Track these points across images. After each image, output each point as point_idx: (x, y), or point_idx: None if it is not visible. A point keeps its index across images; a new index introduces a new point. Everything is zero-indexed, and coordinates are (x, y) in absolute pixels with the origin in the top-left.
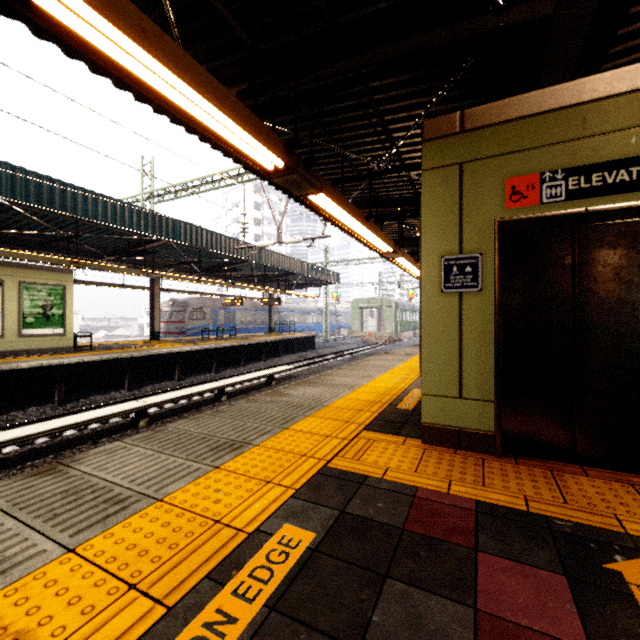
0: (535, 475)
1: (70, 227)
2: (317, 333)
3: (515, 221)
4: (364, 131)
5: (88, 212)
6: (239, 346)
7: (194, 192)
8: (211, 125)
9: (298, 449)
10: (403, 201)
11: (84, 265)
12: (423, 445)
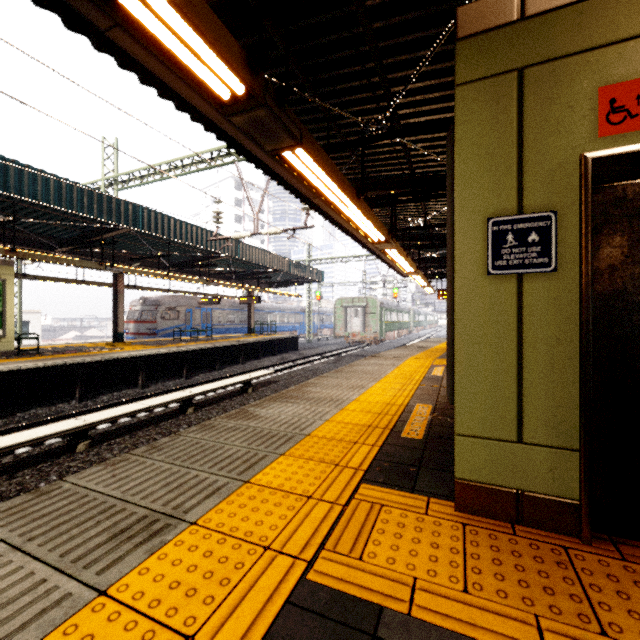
0: None
1: (9, 211)
2: (300, 333)
3: (618, 154)
4: (355, 83)
5: (23, 190)
6: (214, 348)
7: (162, 177)
8: None
9: (260, 531)
10: (397, 183)
11: (24, 255)
12: (458, 514)
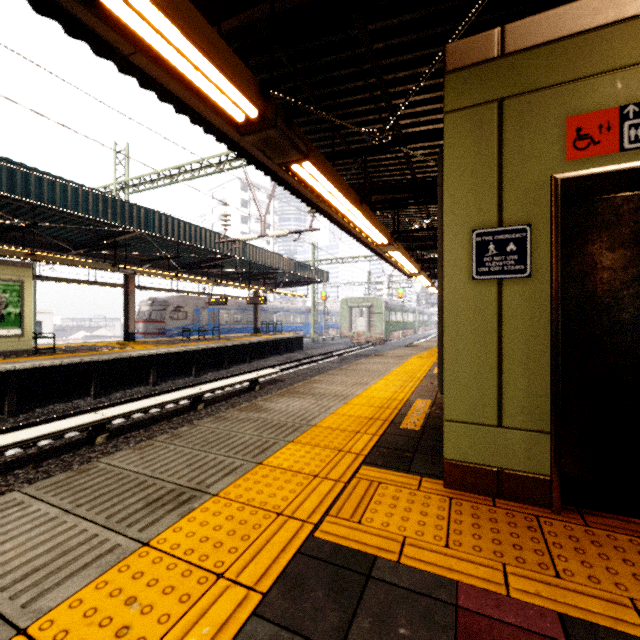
0: (624, 549)
1: (27, 215)
2: (305, 333)
3: (583, 176)
4: (359, 96)
5: (43, 197)
6: (221, 347)
7: (171, 181)
8: (145, 34)
9: (273, 501)
10: (399, 188)
11: (43, 258)
12: (446, 490)
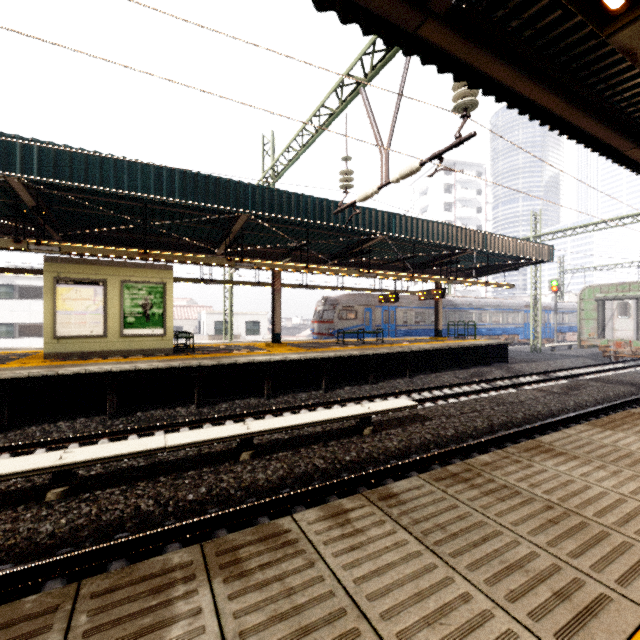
0: None
1: (157, 217)
2: (523, 338)
3: None
4: None
5: (120, 185)
6: (365, 356)
7: (298, 153)
8: None
9: None
10: None
11: (156, 256)
12: None
